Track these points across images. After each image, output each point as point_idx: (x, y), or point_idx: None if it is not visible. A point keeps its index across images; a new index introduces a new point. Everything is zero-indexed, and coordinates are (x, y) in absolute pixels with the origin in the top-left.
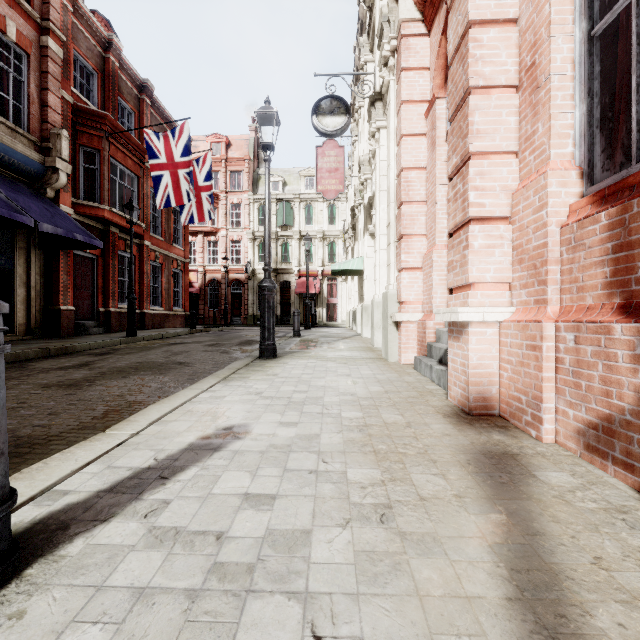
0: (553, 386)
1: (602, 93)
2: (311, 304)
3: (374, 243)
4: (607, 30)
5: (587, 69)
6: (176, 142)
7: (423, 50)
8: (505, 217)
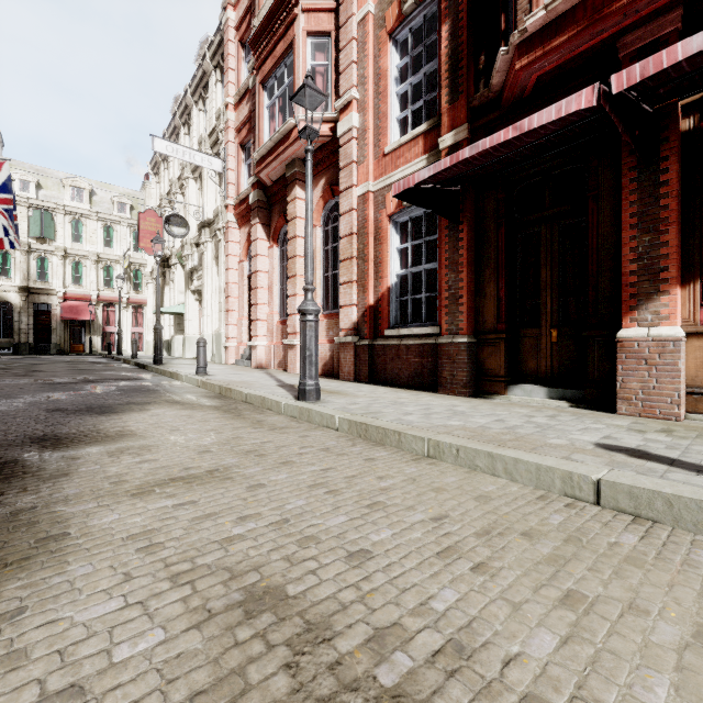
0: (274, 358)
1: (283, 299)
2: (81, 331)
3: (203, 303)
4: (284, 287)
5: (280, 294)
6: None
7: (237, 235)
8: (266, 320)
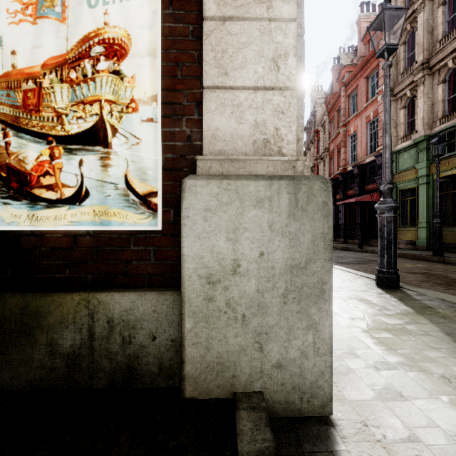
0: None
1: None
2: None
3: None
4: None
5: None
6: None
7: None
8: None
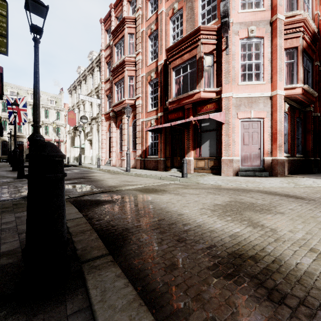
0: (118, 163)
1: (120, 145)
2: None
3: (92, 145)
4: (121, 142)
5: (120, 144)
6: (20, 102)
7: (105, 124)
8: (115, 151)
